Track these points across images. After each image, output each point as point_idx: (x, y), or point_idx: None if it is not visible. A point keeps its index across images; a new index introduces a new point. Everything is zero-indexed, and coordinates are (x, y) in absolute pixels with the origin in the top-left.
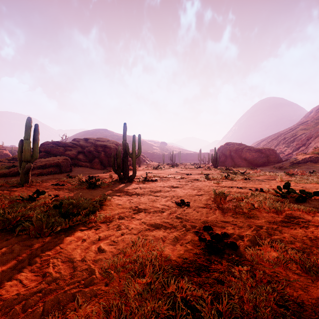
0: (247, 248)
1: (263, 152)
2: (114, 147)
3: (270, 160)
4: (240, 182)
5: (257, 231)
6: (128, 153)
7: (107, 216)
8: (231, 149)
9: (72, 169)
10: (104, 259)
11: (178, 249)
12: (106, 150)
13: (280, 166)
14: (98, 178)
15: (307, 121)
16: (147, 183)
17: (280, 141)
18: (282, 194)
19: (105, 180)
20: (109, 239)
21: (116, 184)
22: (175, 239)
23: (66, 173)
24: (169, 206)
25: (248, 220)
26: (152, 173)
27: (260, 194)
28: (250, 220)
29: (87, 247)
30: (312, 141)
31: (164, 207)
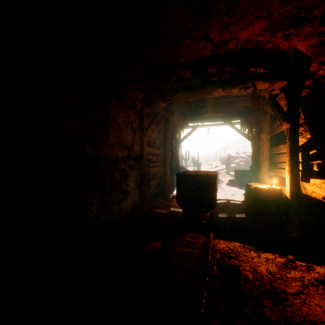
0: None
1: None
2: None
3: None
4: None
5: None
6: None
7: None
8: None
9: None
10: None
11: None
12: None
13: None
14: None
15: None
16: None
17: None
18: None
19: None
20: None
21: None
22: None
23: None
24: None
25: None
26: None
27: None
28: None
29: None
30: None
31: None
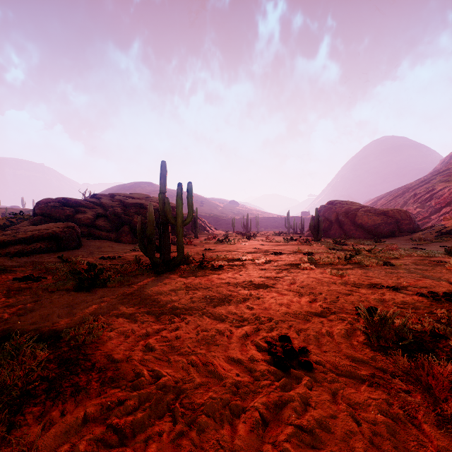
0: None
1: (391, 216)
2: (155, 208)
3: (401, 228)
4: (379, 271)
5: None
6: (169, 216)
7: None
8: (338, 210)
9: (81, 244)
10: None
11: None
12: (143, 213)
13: (421, 237)
14: (100, 269)
15: (447, 169)
16: (204, 275)
17: (409, 199)
18: None
19: (124, 268)
20: None
21: (142, 278)
22: None
23: (67, 251)
24: (253, 372)
25: None
26: (215, 251)
27: None
28: None
29: None
30: None
31: (240, 377)
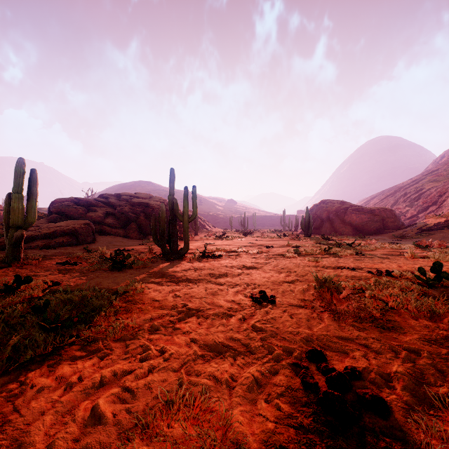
0: (409, 412)
1: (377, 214)
2: (159, 207)
3: (387, 226)
4: (349, 259)
5: (412, 361)
6: (177, 214)
7: (130, 325)
8: (329, 209)
9: (95, 239)
10: (97, 447)
11: (261, 415)
12: (148, 211)
13: (402, 234)
14: (128, 254)
15: (437, 169)
16: (206, 261)
17: (399, 198)
18: (427, 281)
19: (141, 256)
20: (122, 384)
21: (157, 263)
22: (254, 383)
23: (85, 245)
24: (240, 304)
25: (387, 335)
26: (215, 245)
27: (391, 281)
28: (391, 334)
29: (72, 407)
30: (447, 198)
31: (232, 306)
